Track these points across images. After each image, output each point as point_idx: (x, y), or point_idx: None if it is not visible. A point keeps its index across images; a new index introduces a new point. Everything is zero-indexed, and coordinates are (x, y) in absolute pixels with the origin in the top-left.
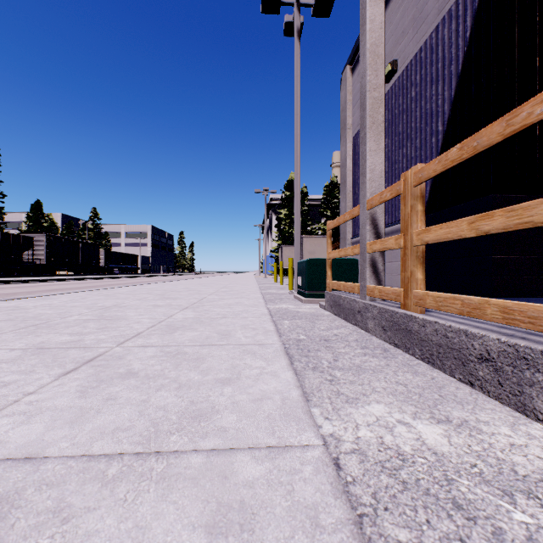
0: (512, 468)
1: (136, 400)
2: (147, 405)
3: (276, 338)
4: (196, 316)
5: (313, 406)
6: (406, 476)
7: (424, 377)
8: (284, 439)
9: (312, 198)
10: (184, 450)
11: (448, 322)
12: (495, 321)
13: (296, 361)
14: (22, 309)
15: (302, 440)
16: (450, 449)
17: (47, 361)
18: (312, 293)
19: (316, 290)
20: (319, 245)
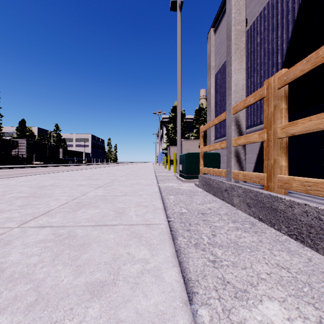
0: None
1: None
2: None
3: (162, 216)
4: (104, 193)
5: (200, 305)
6: None
7: (300, 257)
8: None
9: (188, 118)
10: None
11: (320, 206)
12: None
13: (180, 235)
14: None
15: None
16: None
17: None
18: (189, 176)
19: (191, 174)
20: (192, 145)
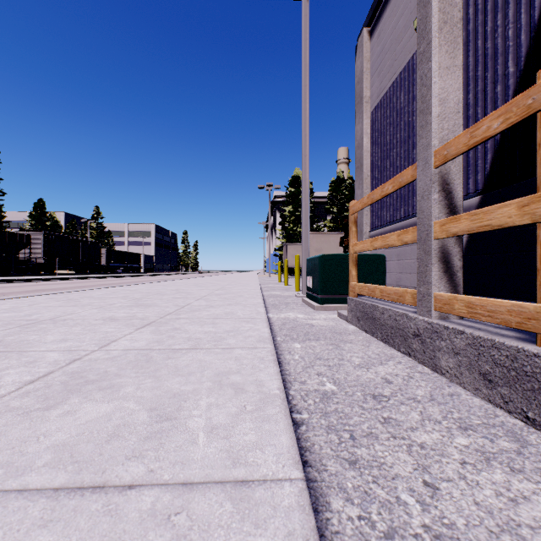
0: None
1: None
2: None
3: (284, 436)
4: (149, 343)
5: None
6: None
7: None
8: None
9: (317, 196)
10: None
11: None
12: None
13: (334, 487)
14: None
15: None
16: None
17: None
18: (327, 298)
19: (331, 294)
20: (326, 242)
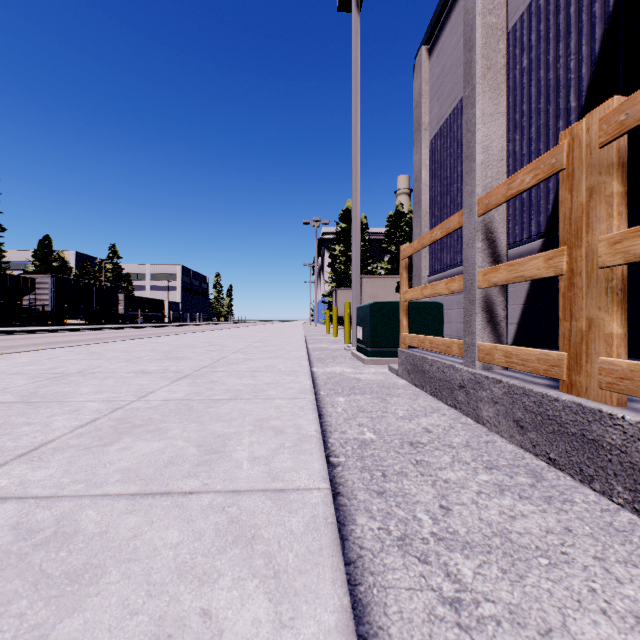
0: None
1: None
2: None
3: (317, 463)
4: (188, 394)
5: None
6: None
7: None
8: None
9: (373, 232)
10: None
11: None
12: None
13: (361, 509)
14: None
15: None
16: None
17: None
18: (378, 351)
19: (382, 346)
20: (382, 287)
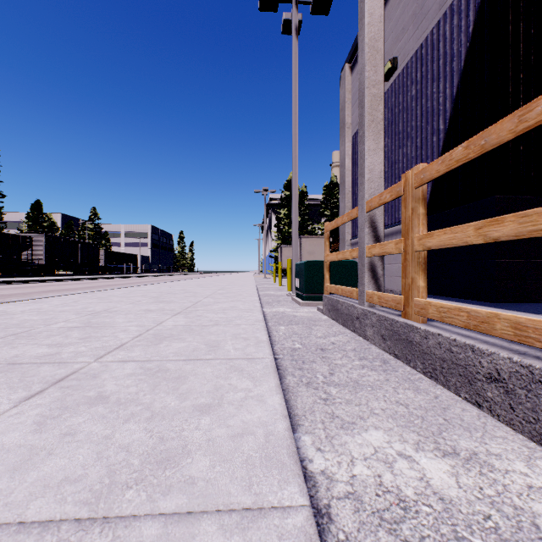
0: (532, 521)
1: (97, 436)
2: (108, 443)
3: (267, 350)
4: (187, 322)
5: (304, 433)
6: (409, 532)
7: (427, 395)
8: (262, 497)
9: (312, 198)
10: (138, 515)
11: (452, 335)
12: (506, 338)
13: (289, 374)
14: (8, 314)
15: (283, 498)
16: (459, 493)
17: (12, 381)
18: (310, 296)
19: (314, 293)
20: (318, 245)
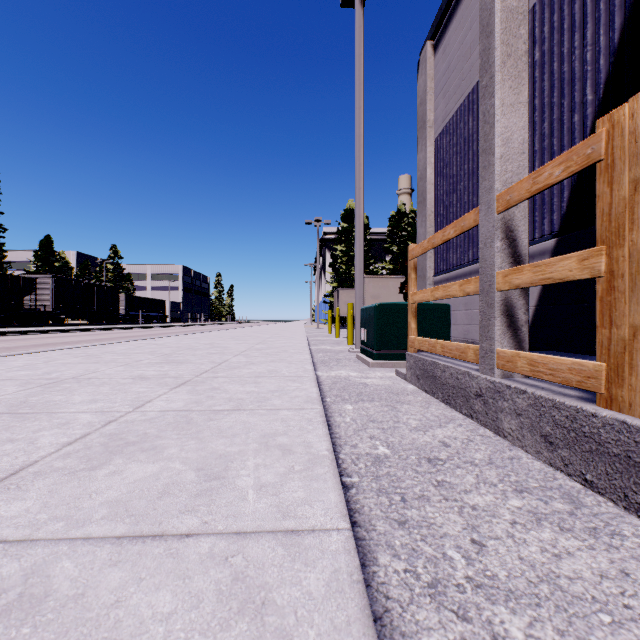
0: None
1: None
2: None
3: (332, 493)
4: (188, 404)
5: None
6: None
7: None
8: None
9: (374, 232)
10: None
11: None
12: None
13: (382, 545)
14: None
15: None
16: None
17: None
18: (383, 354)
19: (388, 349)
20: (385, 288)
